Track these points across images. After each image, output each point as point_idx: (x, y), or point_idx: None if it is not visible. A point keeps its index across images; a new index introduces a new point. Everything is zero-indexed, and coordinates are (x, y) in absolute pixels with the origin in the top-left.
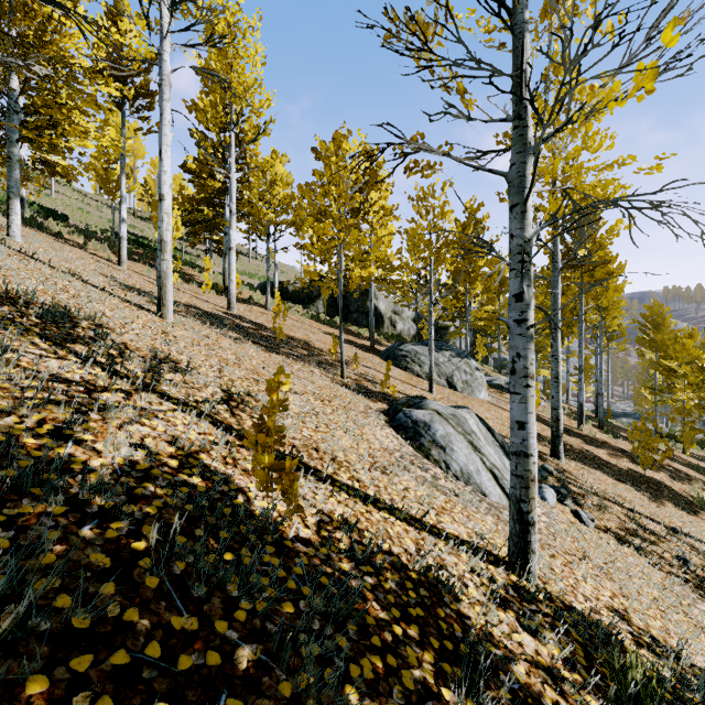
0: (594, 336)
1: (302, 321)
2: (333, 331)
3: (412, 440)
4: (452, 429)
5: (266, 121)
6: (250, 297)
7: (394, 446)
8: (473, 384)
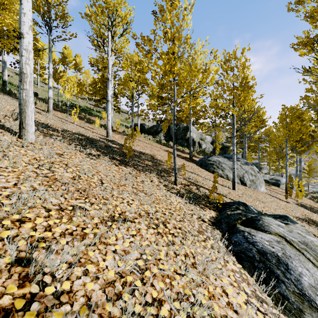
0: (316, 151)
1: (151, 143)
2: (168, 149)
3: (266, 283)
4: (316, 270)
5: (127, 22)
6: (123, 131)
7: (257, 315)
8: (256, 182)
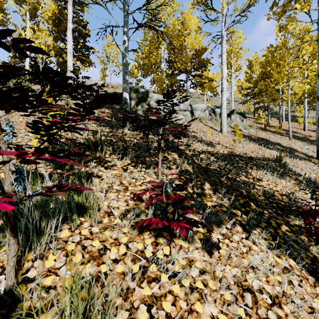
0: None
1: None
2: None
3: None
4: None
5: None
6: None
7: None
8: None
